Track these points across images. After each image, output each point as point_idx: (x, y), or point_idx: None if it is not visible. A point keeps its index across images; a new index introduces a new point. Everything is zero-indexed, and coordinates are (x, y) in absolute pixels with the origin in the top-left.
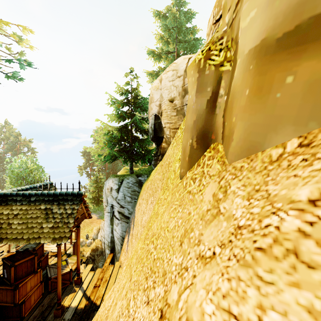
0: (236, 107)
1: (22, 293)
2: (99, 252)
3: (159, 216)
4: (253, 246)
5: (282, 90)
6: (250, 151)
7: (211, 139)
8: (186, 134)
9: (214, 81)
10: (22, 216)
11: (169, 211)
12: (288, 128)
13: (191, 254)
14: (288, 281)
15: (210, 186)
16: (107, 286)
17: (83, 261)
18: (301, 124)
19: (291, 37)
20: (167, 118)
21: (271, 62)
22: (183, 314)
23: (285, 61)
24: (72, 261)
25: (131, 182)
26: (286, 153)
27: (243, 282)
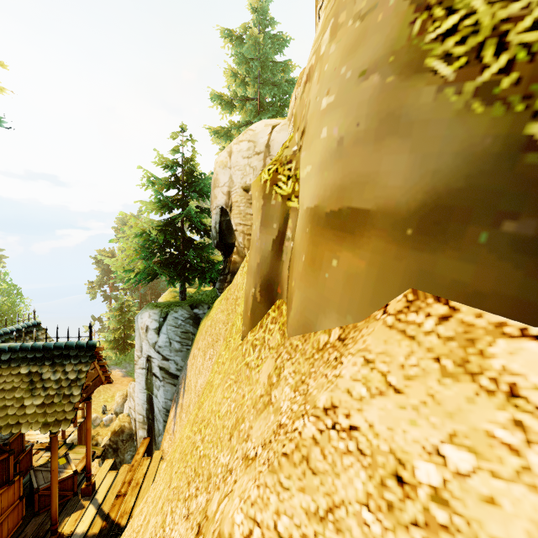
0: (296, 270)
1: None
2: (125, 435)
3: (213, 390)
4: (281, 451)
5: (329, 271)
6: (305, 328)
7: (277, 292)
8: (249, 278)
9: (281, 217)
10: None
11: (223, 387)
12: (333, 315)
13: (239, 452)
14: (299, 486)
15: (268, 363)
16: (138, 493)
17: (96, 454)
18: (342, 314)
19: (336, 218)
20: (240, 217)
21: (322, 236)
22: (217, 526)
23: (331, 241)
24: (78, 455)
25: (182, 317)
26: (329, 343)
27: (269, 488)
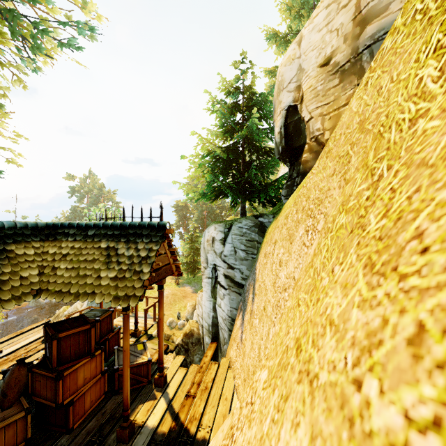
0: None
1: (70, 387)
2: (194, 338)
3: None
4: None
5: None
6: None
7: None
8: None
9: None
10: (73, 257)
11: None
12: None
13: None
14: None
15: None
16: (207, 399)
17: (169, 348)
18: None
19: None
20: (316, 99)
21: None
22: None
23: None
24: (155, 346)
25: (246, 226)
26: None
27: None
